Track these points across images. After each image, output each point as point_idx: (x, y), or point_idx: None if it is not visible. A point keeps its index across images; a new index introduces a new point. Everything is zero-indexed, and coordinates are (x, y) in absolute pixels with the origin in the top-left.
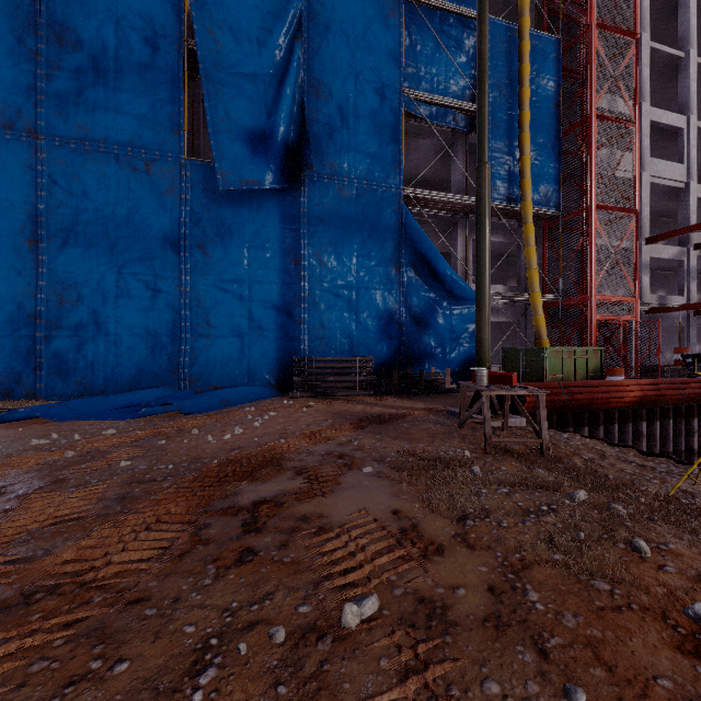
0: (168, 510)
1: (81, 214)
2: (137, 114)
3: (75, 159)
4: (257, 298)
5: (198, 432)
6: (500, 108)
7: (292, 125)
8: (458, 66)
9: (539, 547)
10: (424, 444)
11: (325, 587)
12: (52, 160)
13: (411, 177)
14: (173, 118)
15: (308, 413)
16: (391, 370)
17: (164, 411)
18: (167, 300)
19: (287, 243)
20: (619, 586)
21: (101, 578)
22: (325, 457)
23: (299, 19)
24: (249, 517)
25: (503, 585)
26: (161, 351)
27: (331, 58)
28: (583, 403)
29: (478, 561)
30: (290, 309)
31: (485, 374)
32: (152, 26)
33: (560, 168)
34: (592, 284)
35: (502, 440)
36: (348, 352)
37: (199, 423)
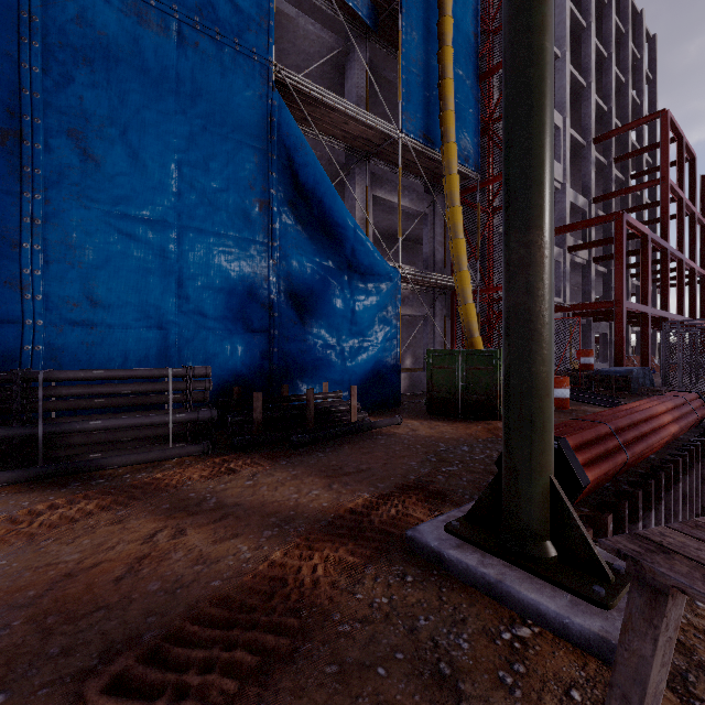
0: None
1: None
2: None
3: None
4: None
5: None
6: (415, 3)
7: None
8: None
9: None
10: None
11: None
12: None
13: None
14: None
15: None
16: (251, 391)
17: None
18: None
19: None
20: None
21: None
22: None
23: None
24: None
25: None
26: None
27: None
28: (635, 459)
29: None
30: None
31: None
32: None
33: (479, 117)
34: None
35: None
36: (158, 357)
37: None
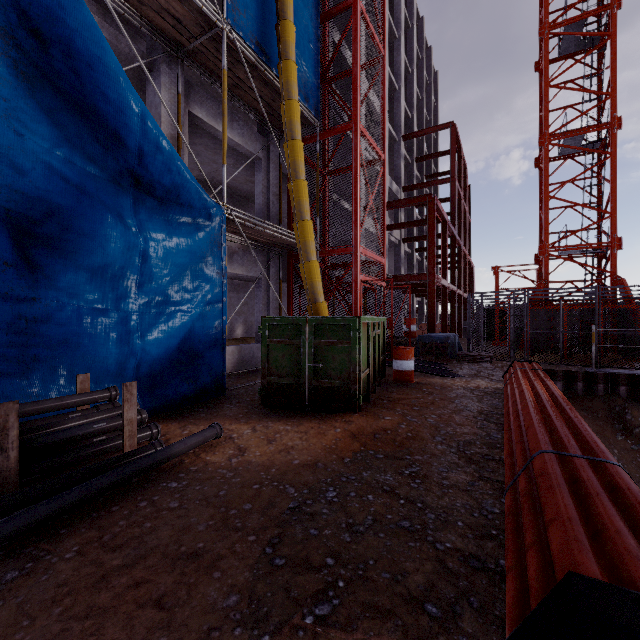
0: None
1: None
2: None
3: None
4: None
5: None
6: None
7: None
8: None
9: None
10: None
11: None
12: None
13: None
14: None
15: None
16: None
17: None
18: None
19: None
20: None
21: None
22: None
23: None
24: None
25: None
26: None
27: None
28: None
29: None
30: None
31: None
32: None
33: (319, 57)
34: (357, 230)
35: None
36: None
37: None
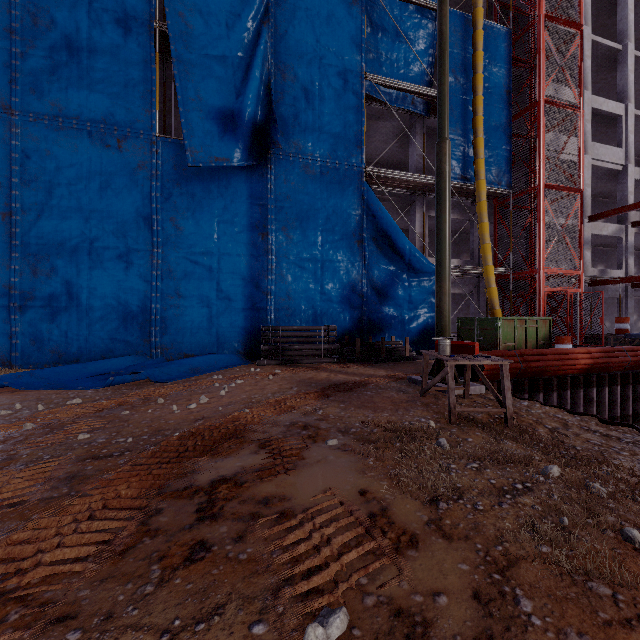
0: (117, 494)
1: (55, 188)
2: (110, 92)
3: (48, 135)
4: (226, 270)
5: (164, 401)
6: (455, 93)
7: (260, 105)
8: (416, 53)
9: (522, 537)
10: (388, 413)
11: (285, 596)
12: (25, 135)
13: (371, 159)
14: (145, 97)
15: (274, 381)
16: (353, 339)
17: (133, 379)
18: (138, 272)
19: (255, 218)
20: (621, 589)
21: (24, 586)
22: (290, 428)
23: (266, 4)
24: (205, 500)
25: (489, 589)
26: (133, 320)
27: (296, 43)
28: (537, 370)
29: (457, 556)
30: (258, 281)
31: (448, 343)
32: (125, 8)
33: (510, 149)
34: (540, 258)
35: (466, 410)
36: (313, 321)
37: (166, 391)
